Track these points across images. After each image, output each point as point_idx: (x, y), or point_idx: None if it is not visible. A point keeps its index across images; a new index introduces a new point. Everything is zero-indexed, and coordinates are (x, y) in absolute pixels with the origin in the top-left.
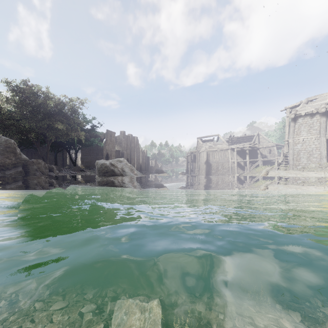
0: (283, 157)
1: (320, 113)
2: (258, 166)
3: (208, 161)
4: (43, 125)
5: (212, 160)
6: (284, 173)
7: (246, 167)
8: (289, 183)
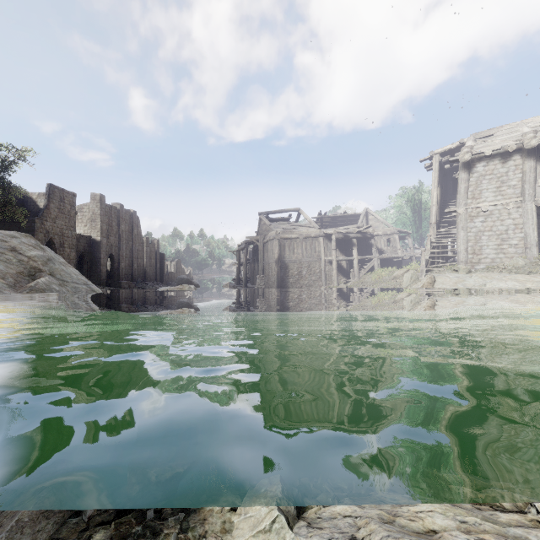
0: (430, 248)
1: (523, 150)
2: (370, 269)
3: (282, 258)
4: None
5: (289, 257)
6: (476, 279)
7: (352, 272)
8: None
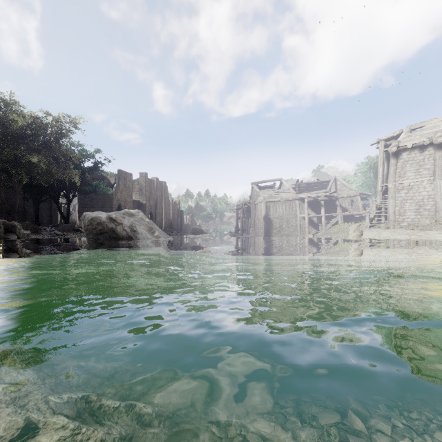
0: (375, 209)
1: (434, 144)
2: (336, 223)
3: (267, 216)
4: (4, 156)
5: (273, 215)
6: (387, 233)
7: (321, 225)
8: (407, 250)
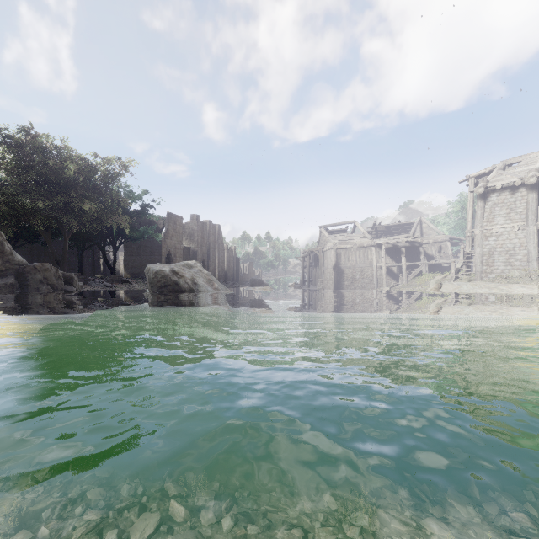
0: (463, 258)
1: (527, 185)
2: (421, 273)
3: (338, 265)
4: (56, 204)
5: (345, 264)
6: (468, 286)
7: (401, 276)
8: (481, 304)
